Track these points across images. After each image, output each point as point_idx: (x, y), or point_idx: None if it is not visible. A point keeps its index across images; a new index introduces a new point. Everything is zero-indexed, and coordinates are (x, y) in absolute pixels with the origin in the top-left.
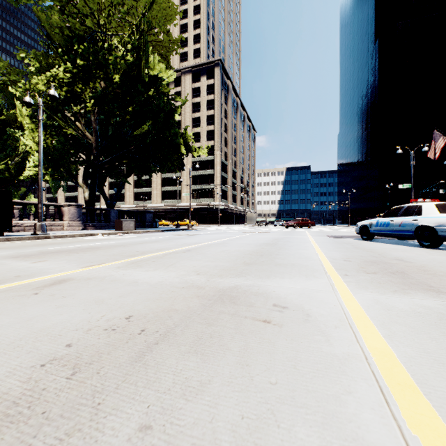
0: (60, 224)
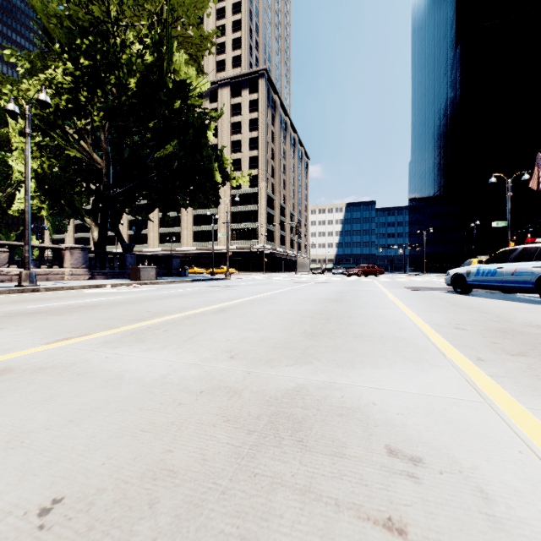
0: (59, 272)
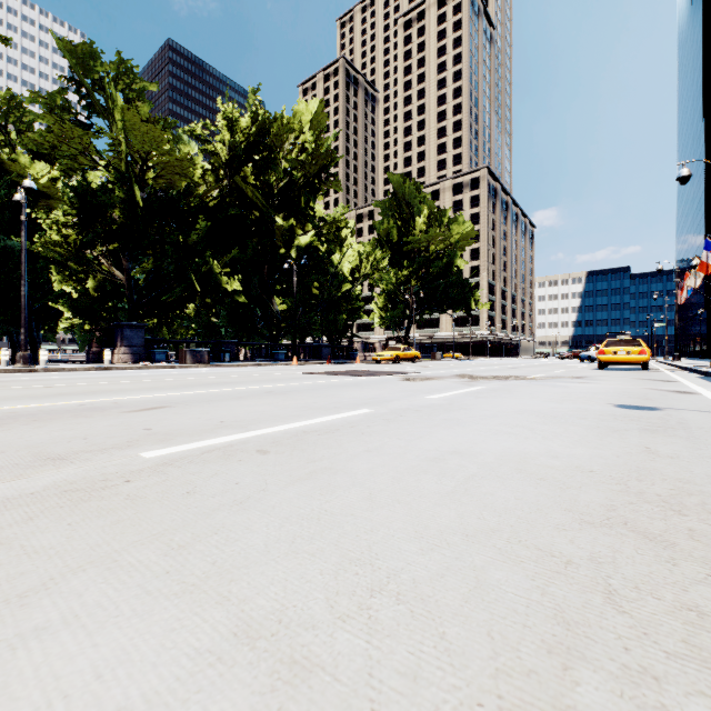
0: None
